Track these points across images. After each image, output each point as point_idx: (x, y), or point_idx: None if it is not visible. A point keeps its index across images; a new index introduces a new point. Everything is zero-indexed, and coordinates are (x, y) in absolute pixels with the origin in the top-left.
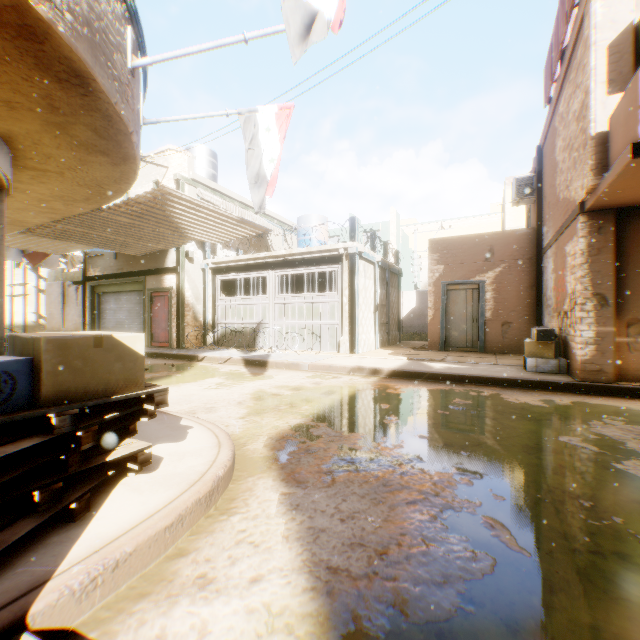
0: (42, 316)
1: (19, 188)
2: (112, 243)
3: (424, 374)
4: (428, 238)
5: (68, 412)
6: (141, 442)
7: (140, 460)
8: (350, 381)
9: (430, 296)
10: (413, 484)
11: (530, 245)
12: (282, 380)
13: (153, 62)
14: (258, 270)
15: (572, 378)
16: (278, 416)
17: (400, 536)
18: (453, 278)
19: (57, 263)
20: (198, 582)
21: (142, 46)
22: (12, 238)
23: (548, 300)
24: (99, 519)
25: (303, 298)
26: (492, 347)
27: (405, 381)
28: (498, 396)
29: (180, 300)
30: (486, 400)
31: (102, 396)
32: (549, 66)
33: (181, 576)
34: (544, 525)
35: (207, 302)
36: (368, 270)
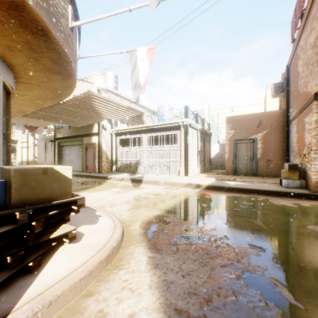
0: (36, 157)
1: (20, 93)
2: (66, 121)
3: (225, 187)
4: (224, 117)
5: (26, 211)
6: (71, 226)
7: (69, 237)
8: (185, 191)
9: (227, 146)
10: (224, 253)
11: (282, 119)
12: (150, 190)
13: (82, 24)
14: (138, 134)
15: (309, 191)
16: (147, 210)
17: (218, 289)
18: (239, 137)
19: (42, 131)
20: (98, 315)
21: (77, 17)
22: (19, 119)
23: (293, 148)
24: (44, 272)
25: (160, 148)
26: (261, 173)
27: (214, 191)
28: (267, 200)
29: (99, 149)
30: (260, 203)
31: (47, 202)
32: (294, 21)
33: (88, 310)
34: (308, 285)
35: (113, 150)
36: (194, 133)
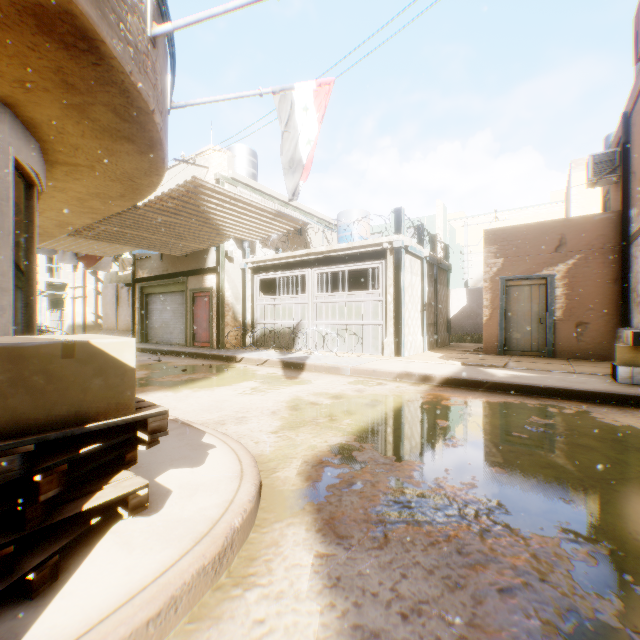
0: (100, 316)
1: (57, 187)
2: (153, 243)
3: (485, 383)
4: (478, 232)
5: (17, 450)
6: (137, 478)
7: (132, 504)
8: (397, 389)
9: (486, 293)
10: (502, 553)
11: (612, 232)
12: (321, 386)
13: (174, 28)
14: (297, 268)
15: None
16: (315, 432)
17: None
18: (514, 273)
19: (109, 266)
20: None
21: (165, 16)
22: (64, 241)
23: (639, 296)
24: (64, 596)
25: (344, 297)
26: (563, 351)
27: (462, 391)
28: (586, 415)
29: (220, 300)
30: (572, 420)
31: (74, 424)
32: None
33: None
34: None
35: (246, 302)
36: (415, 266)
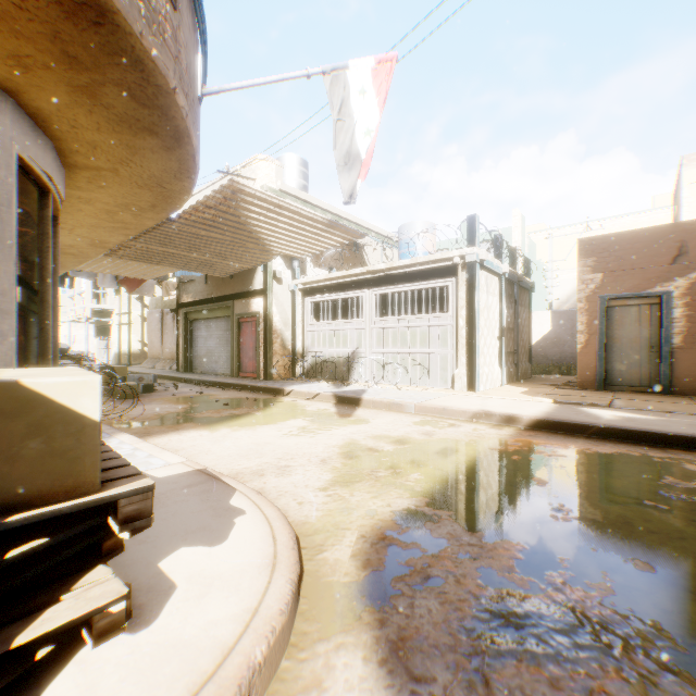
0: (146, 344)
1: (82, 198)
2: (194, 263)
3: (588, 427)
4: (562, 246)
5: None
6: (113, 581)
7: (98, 628)
8: (474, 432)
9: (580, 316)
10: None
11: None
12: (381, 426)
13: None
14: (352, 289)
15: None
16: (375, 490)
17: None
18: (617, 290)
19: (152, 290)
20: None
21: None
22: (101, 263)
23: None
24: None
25: (406, 321)
26: (682, 387)
27: (558, 437)
28: None
29: (267, 326)
30: None
31: None
32: None
33: None
34: None
35: (296, 328)
36: (491, 284)
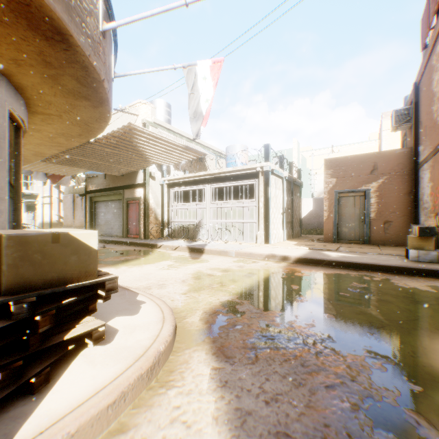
0: (61, 217)
1: (35, 129)
2: (100, 167)
3: (323, 261)
4: (321, 160)
5: (25, 300)
6: (97, 320)
7: (94, 337)
8: (266, 265)
9: (325, 201)
10: (329, 365)
11: (407, 161)
12: (215, 263)
13: (118, 25)
14: (198, 184)
15: None
16: (211, 293)
17: (324, 427)
18: (343, 188)
19: (68, 182)
20: None
21: (111, 16)
22: (38, 165)
23: (424, 204)
24: (54, 392)
25: (230, 204)
26: (375, 240)
27: (308, 266)
28: (388, 281)
29: (146, 206)
30: (378, 284)
31: (59, 284)
32: (426, 17)
33: None
34: None
35: (164, 207)
36: (278, 183)
